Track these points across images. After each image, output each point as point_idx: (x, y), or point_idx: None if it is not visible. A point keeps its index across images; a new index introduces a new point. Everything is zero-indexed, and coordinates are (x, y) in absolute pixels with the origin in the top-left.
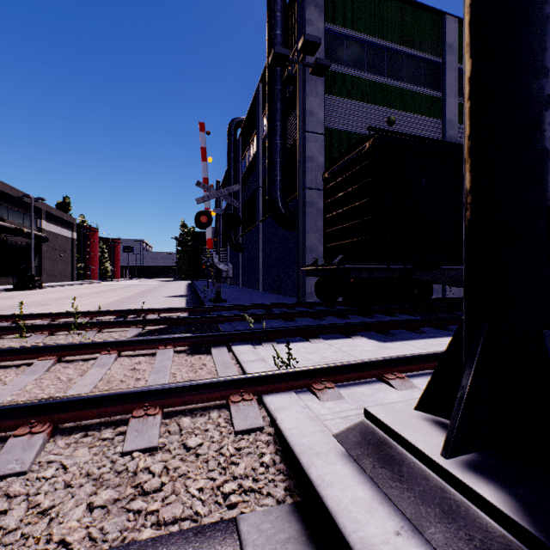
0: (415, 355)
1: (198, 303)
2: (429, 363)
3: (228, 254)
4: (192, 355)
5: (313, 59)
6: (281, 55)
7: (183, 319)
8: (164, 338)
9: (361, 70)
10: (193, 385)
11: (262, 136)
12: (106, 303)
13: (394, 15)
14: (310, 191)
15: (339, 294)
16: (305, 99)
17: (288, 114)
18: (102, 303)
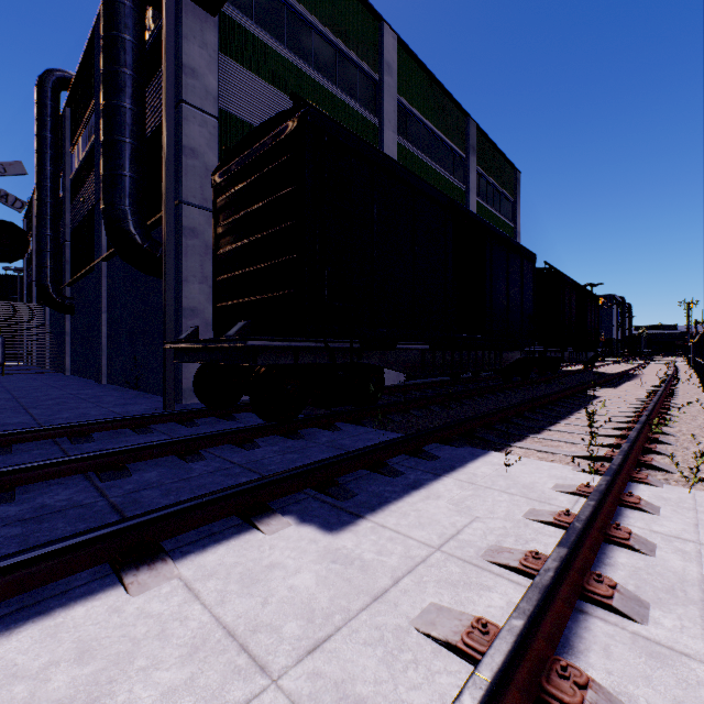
0: (488, 693)
1: None
2: (510, 682)
3: (46, 317)
4: None
5: None
6: None
7: None
8: None
9: (279, 42)
10: None
11: None
12: None
13: None
14: (192, 208)
15: (242, 391)
16: (182, 42)
17: (152, 71)
18: None
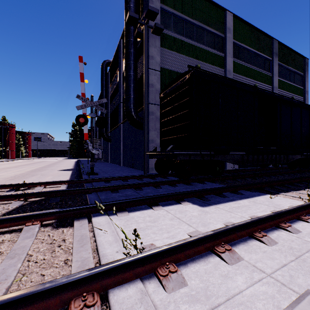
0: (235, 226)
1: (79, 175)
2: (244, 230)
3: (101, 143)
4: (56, 228)
5: (153, 24)
6: (133, 18)
7: (60, 191)
8: (32, 214)
9: (181, 35)
10: (26, 297)
11: (122, 71)
12: (11, 176)
13: (200, 6)
14: (151, 105)
15: (170, 169)
16: (148, 48)
17: (138, 58)
18: (8, 176)
